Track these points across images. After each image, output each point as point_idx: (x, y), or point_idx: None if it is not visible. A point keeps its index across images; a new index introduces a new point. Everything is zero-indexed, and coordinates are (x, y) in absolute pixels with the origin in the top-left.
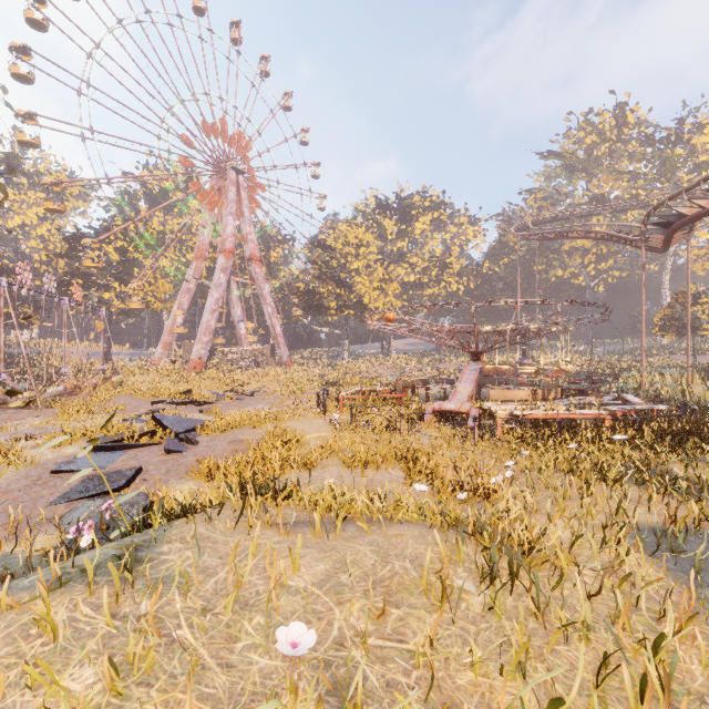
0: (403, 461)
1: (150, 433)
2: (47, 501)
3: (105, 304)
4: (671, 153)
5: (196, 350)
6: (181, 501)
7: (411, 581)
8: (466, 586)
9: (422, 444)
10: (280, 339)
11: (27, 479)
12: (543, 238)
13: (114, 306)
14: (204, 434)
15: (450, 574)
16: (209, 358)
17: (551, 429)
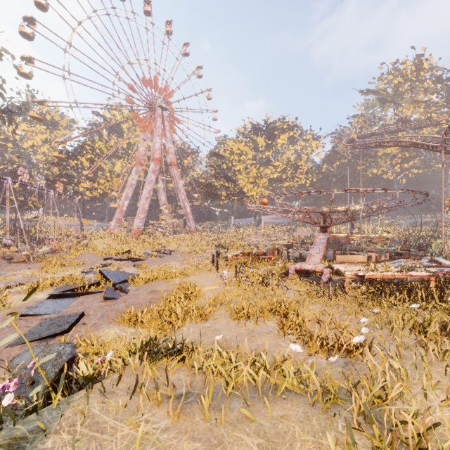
0: (276, 314)
1: (95, 284)
2: (8, 342)
3: (80, 194)
4: None
5: (136, 223)
6: (81, 374)
7: None
8: None
9: (289, 298)
10: (190, 216)
11: (2, 321)
12: (365, 147)
13: (86, 195)
14: (133, 284)
15: None
16: (144, 228)
17: (390, 288)
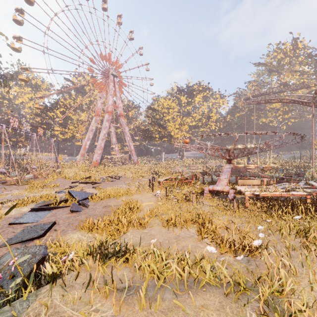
0: (196, 223)
1: (64, 201)
2: None
3: (56, 136)
4: None
5: (95, 157)
6: (48, 272)
7: None
8: None
9: (205, 211)
10: (133, 152)
11: None
12: (258, 103)
13: (60, 137)
14: (92, 201)
15: None
16: (101, 160)
17: (278, 204)
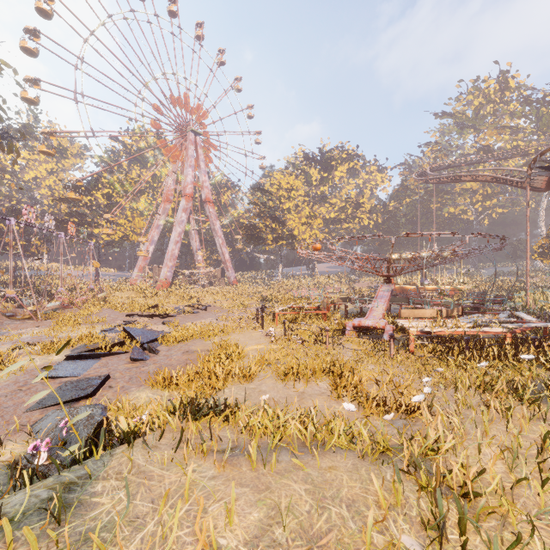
0: (330, 374)
1: (119, 344)
2: (26, 407)
3: (95, 237)
4: (547, 111)
5: (163, 273)
6: (123, 428)
7: (350, 537)
8: (410, 545)
9: (345, 357)
10: (228, 264)
11: (15, 384)
12: (440, 182)
13: (102, 238)
14: (164, 344)
15: (390, 526)
16: (174, 278)
17: (459, 345)
